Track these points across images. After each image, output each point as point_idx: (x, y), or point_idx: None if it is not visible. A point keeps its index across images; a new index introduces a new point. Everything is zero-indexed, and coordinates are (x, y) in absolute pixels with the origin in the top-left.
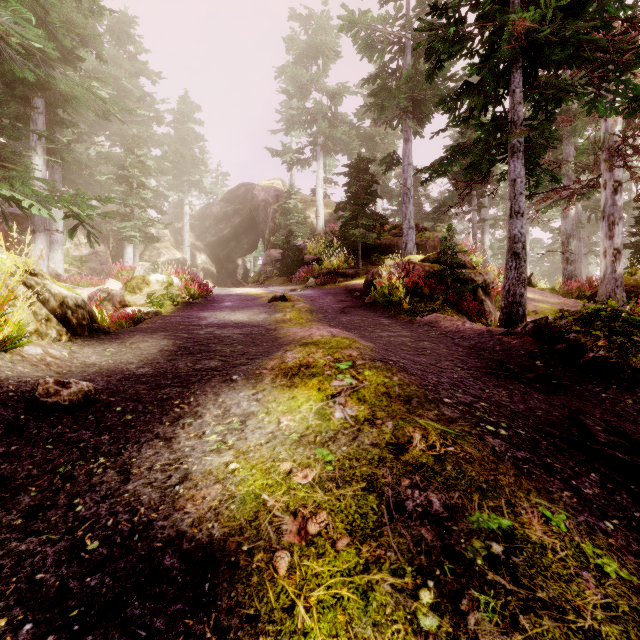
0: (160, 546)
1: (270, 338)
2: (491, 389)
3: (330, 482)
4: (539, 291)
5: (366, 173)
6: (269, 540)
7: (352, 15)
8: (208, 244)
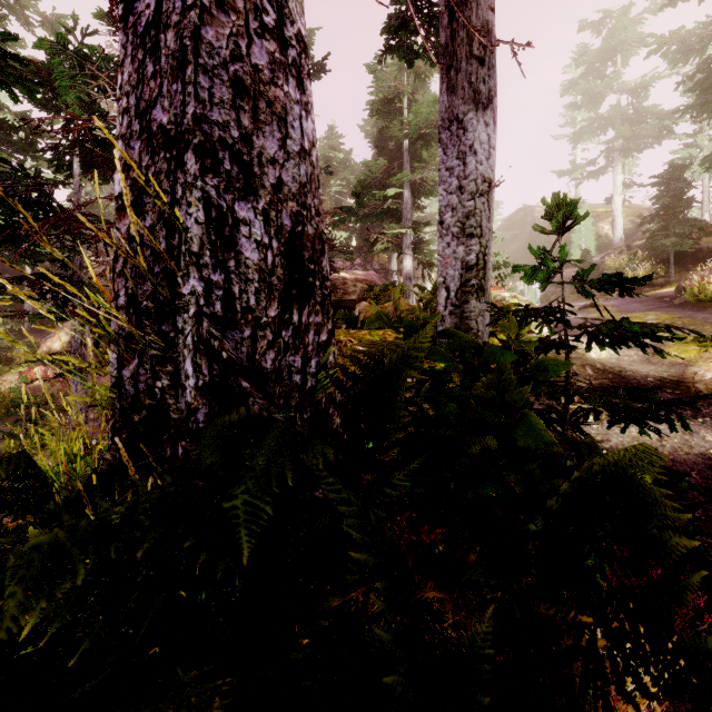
0: None
1: None
2: None
3: None
4: None
5: (679, 181)
6: None
7: (661, 38)
8: None
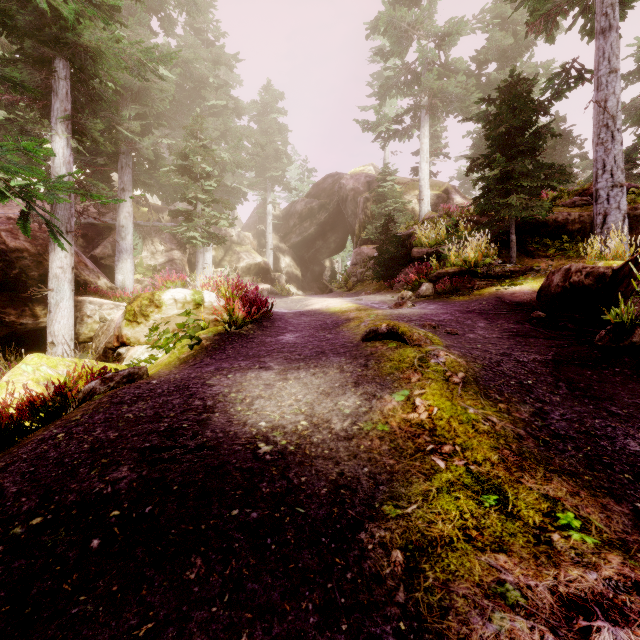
0: None
1: None
2: None
3: None
4: None
5: (525, 100)
6: None
7: None
8: (292, 245)
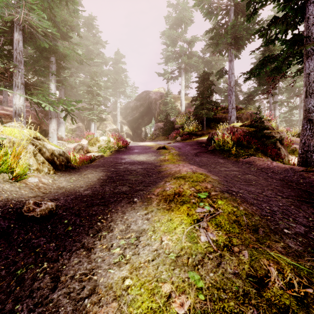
0: None
1: (157, 171)
2: (312, 217)
3: None
4: None
5: (208, 80)
6: None
7: None
8: (128, 121)
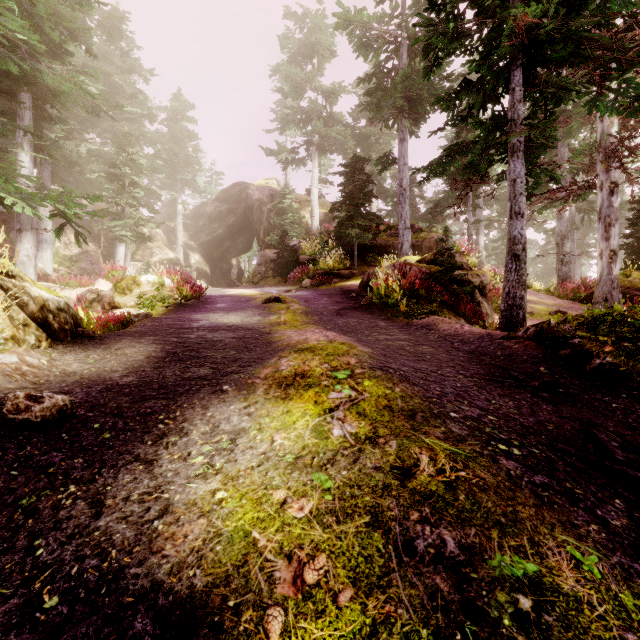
0: (131, 602)
1: (264, 342)
2: (497, 399)
3: (329, 515)
4: (534, 292)
5: (362, 173)
6: (259, 592)
7: (348, 13)
8: (202, 244)
